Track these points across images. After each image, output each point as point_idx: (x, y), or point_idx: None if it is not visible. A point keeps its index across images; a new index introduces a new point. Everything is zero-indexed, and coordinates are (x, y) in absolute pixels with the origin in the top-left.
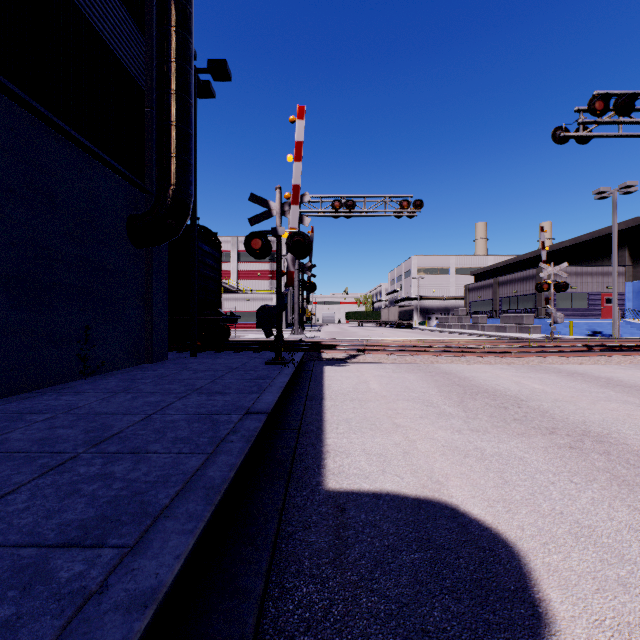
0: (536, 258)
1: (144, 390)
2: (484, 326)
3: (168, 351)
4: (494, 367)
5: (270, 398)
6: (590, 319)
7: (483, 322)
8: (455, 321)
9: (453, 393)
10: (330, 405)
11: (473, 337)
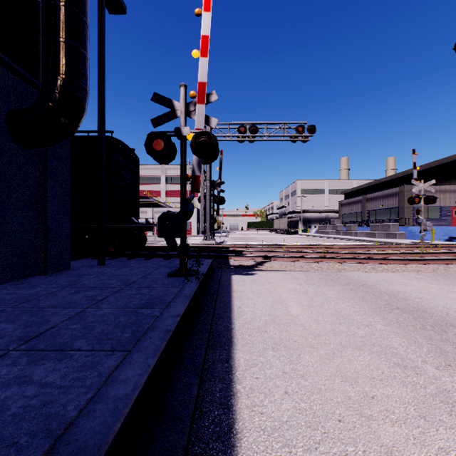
0: (394, 180)
1: None
2: (356, 233)
3: (84, 257)
4: (407, 276)
5: (132, 377)
6: (445, 227)
7: (355, 229)
8: (331, 229)
9: (408, 327)
10: (243, 364)
11: (351, 242)
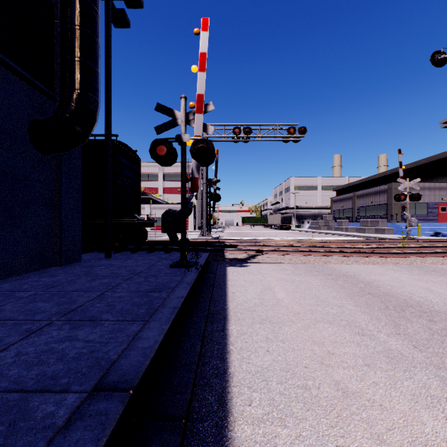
0: (384, 177)
1: (1, 314)
2: (347, 228)
3: (91, 251)
4: (385, 268)
5: (152, 336)
6: (431, 223)
7: (345, 225)
8: (323, 224)
9: (374, 308)
10: (236, 333)
11: (341, 237)
